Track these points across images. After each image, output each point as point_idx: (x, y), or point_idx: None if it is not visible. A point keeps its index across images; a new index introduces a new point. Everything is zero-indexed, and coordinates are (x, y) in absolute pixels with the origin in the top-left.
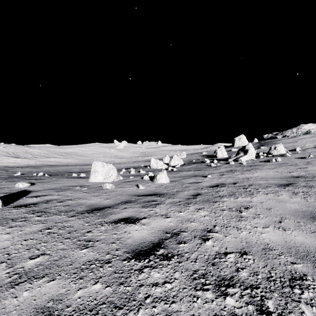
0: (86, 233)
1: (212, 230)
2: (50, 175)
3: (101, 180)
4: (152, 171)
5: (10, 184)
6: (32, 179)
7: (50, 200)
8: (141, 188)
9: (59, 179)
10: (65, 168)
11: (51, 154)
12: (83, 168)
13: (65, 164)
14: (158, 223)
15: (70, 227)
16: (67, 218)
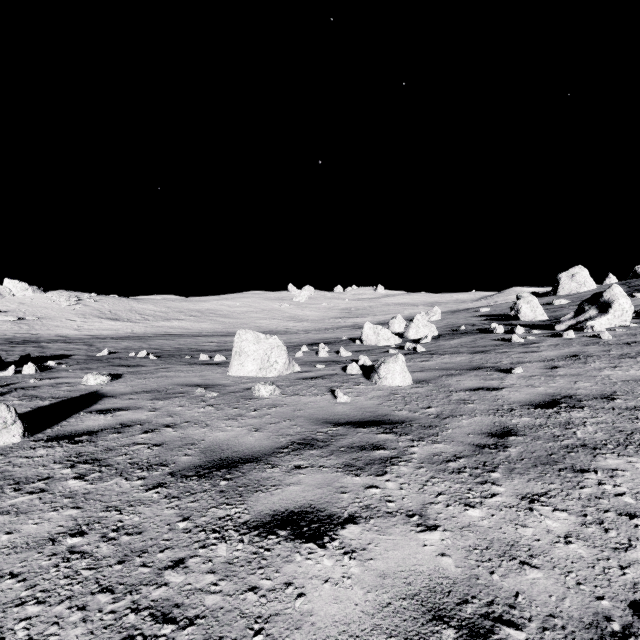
0: (168, 572)
1: (633, 634)
2: (160, 355)
3: (253, 373)
4: (366, 352)
5: (77, 377)
6: (122, 365)
7: (128, 424)
8: (343, 401)
9: (172, 367)
10: (193, 341)
11: (173, 314)
12: (226, 341)
13: (195, 333)
14: (399, 556)
15: (134, 535)
16: (140, 494)
